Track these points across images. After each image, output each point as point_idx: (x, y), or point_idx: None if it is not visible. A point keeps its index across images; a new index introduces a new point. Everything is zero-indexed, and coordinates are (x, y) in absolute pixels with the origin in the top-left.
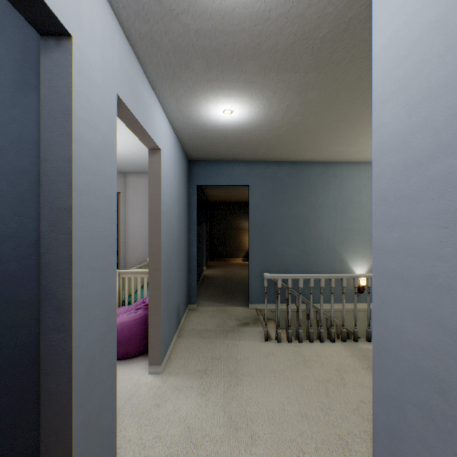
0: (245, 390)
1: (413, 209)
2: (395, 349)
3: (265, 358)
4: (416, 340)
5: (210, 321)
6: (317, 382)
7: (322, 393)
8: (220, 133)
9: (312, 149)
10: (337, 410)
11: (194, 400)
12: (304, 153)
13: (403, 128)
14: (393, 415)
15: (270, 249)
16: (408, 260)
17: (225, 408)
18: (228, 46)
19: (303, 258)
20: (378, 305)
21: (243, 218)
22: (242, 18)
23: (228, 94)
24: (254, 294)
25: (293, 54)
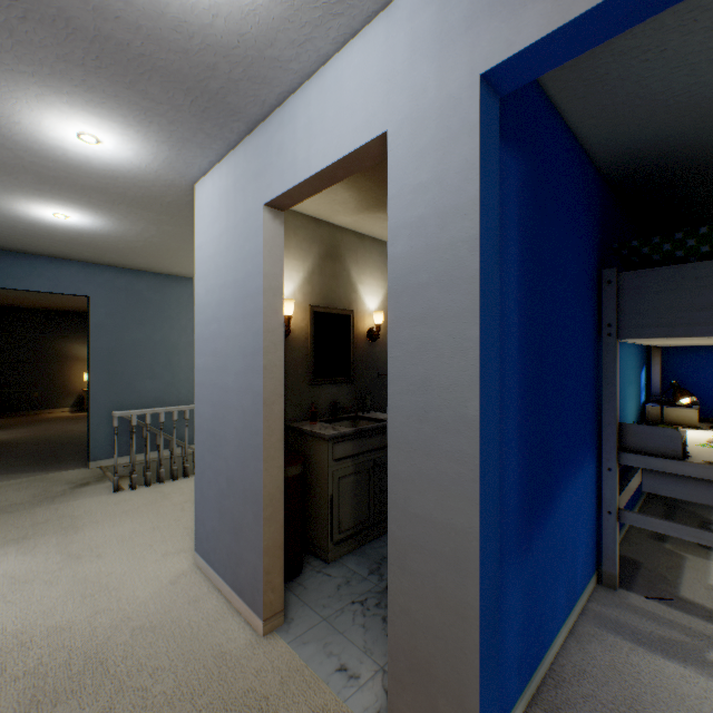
0: (90, 533)
1: (208, 346)
2: (203, 426)
3: (116, 505)
4: (209, 416)
5: (19, 494)
6: (175, 505)
7: (179, 510)
8: (44, 228)
9: (180, 266)
10: (190, 516)
11: (15, 560)
12: (171, 267)
13: (205, 301)
14: (202, 466)
15: (124, 384)
16: (207, 374)
17: (63, 551)
18: (72, 179)
19: (172, 393)
20: (197, 405)
21: (74, 339)
22: (90, 172)
23: (65, 204)
24: (99, 447)
25: (145, 202)
